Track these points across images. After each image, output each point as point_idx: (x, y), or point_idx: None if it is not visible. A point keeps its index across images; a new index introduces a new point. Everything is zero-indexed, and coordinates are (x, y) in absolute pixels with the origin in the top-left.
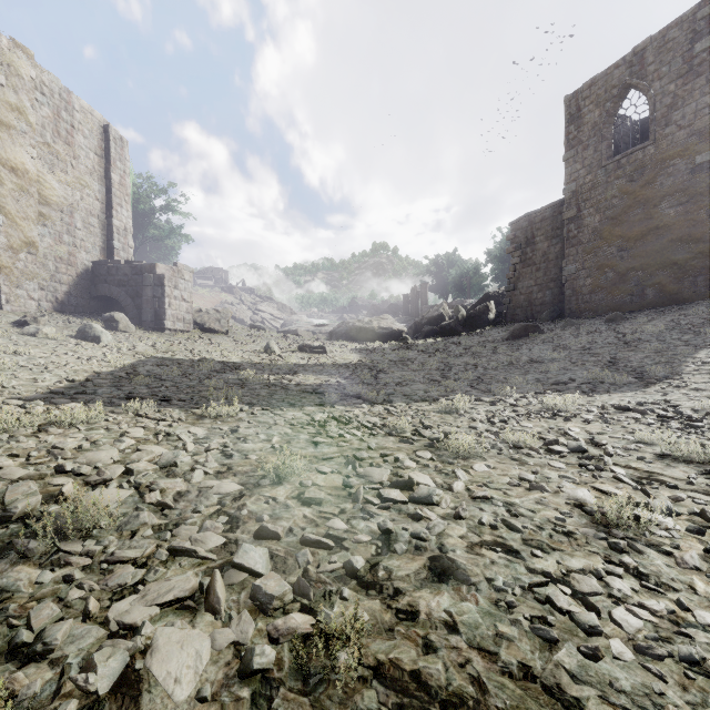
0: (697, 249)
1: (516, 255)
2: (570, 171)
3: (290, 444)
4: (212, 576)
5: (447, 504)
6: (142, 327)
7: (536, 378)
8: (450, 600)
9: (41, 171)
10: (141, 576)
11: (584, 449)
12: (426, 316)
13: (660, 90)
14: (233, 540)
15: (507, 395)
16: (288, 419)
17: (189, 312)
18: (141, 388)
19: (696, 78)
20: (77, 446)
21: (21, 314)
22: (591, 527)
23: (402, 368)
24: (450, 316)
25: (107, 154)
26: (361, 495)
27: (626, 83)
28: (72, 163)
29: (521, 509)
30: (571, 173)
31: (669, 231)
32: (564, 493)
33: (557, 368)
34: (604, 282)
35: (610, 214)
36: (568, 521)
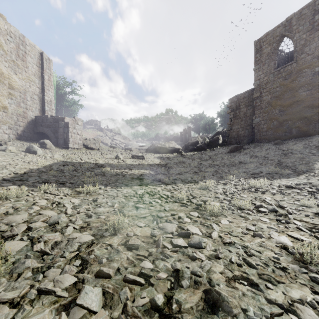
0: (316, 110)
1: (231, 114)
2: (257, 75)
3: (123, 208)
4: (59, 317)
5: (210, 247)
6: (58, 147)
7: (243, 171)
8: None
9: (10, 73)
10: (12, 315)
11: (276, 210)
12: (190, 142)
13: (299, 37)
14: (81, 279)
15: (231, 179)
16: (124, 193)
17: (80, 140)
18: (51, 177)
19: (315, 31)
20: (6, 211)
21: None
22: (295, 263)
23: (180, 166)
24: (201, 142)
25: (42, 66)
26: (161, 242)
27: (283, 34)
28: (25, 70)
29: (252, 250)
30: (257, 76)
31: (303, 102)
32: (273, 239)
33: (253, 166)
34: (272, 126)
35: (275, 95)
36: (281, 259)
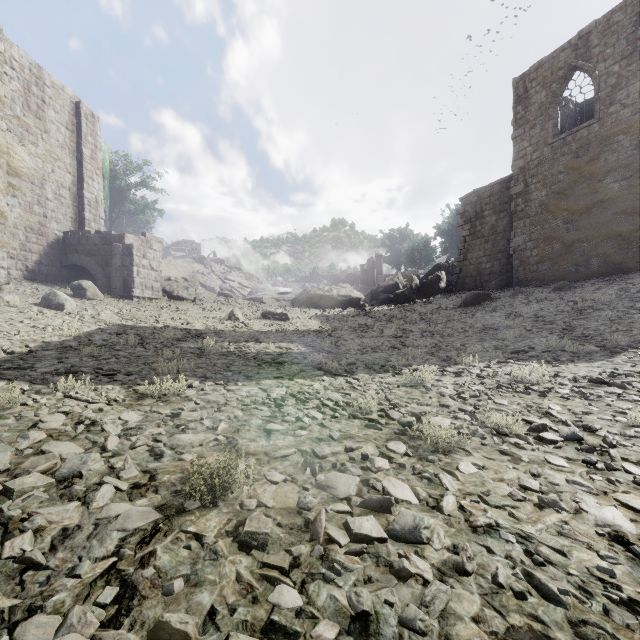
0: None
1: (466, 228)
2: (518, 149)
3: (238, 433)
4: None
5: (441, 541)
6: (111, 295)
7: (494, 346)
8: None
9: (11, 143)
10: None
11: (579, 437)
12: (382, 285)
13: (605, 71)
14: None
15: (470, 364)
16: (242, 397)
17: (157, 280)
18: (87, 360)
19: (639, 58)
20: None
21: None
22: None
23: (361, 335)
24: (404, 285)
25: (78, 129)
26: (321, 528)
27: (571, 65)
28: (43, 137)
29: (543, 548)
30: (519, 151)
31: (613, 204)
32: (588, 514)
33: (513, 336)
34: (550, 253)
35: (556, 189)
36: (618, 574)
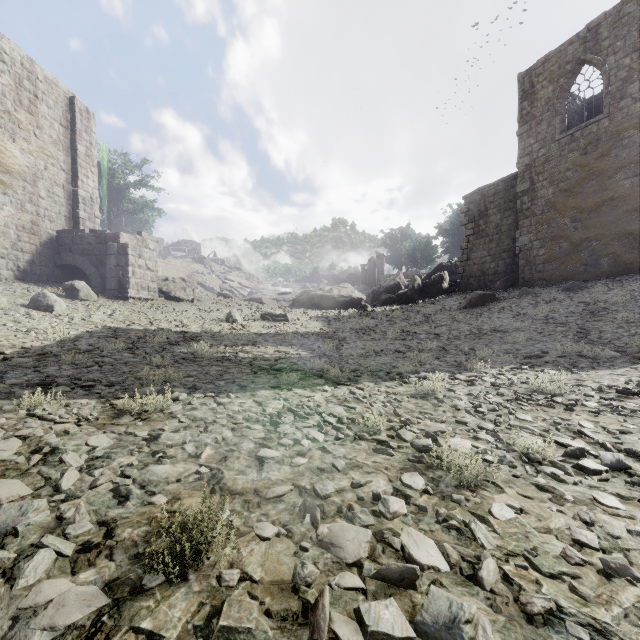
0: None
1: (469, 227)
2: (524, 145)
3: (224, 462)
4: None
5: None
6: (105, 296)
7: (504, 350)
8: None
9: (1, 139)
10: None
11: (627, 467)
12: (383, 285)
13: (615, 64)
14: None
15: (482, 371)
16: (233, 413)
17: (154, 280)
18: (66, 369)
19: None
20: None
21: None
22: None
23: (363, 337)
24: (406, 285)
25: (72, 125)
26: (325, 622)
27: (580, 59)
28: (35, 133)
29: None
30: (525, 147)
31: (624, 202)
32: None
33: (523, 339)
34: (557, 252)
35: (564, 186)
36: None
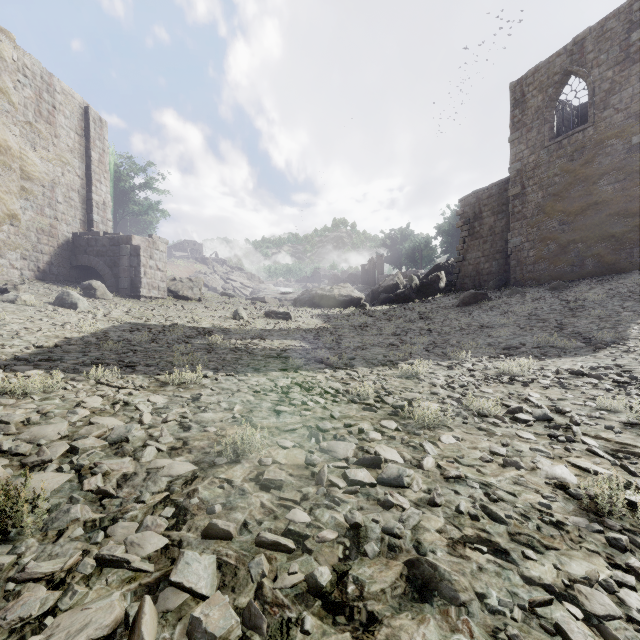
0: (633, 222)
1: (465, 229)
2: (515, 151)
3: (251, 413)
4: (140, 604)
5: (419, 486)
6: (119, 295)
7: (488, 343)
8: (438, 631)
9: (23, 148)
10: (54, 601)
11: (549, 418)
12: (382, 285)
13: (599, 76)
14: (177, 541)
15: (463, 359)
16: (252, 386)
17: (163, 280)
18: (109, 354)
19: (632, 65)
20: (25, 419)
21: (3, 282)
22: (581, 515)
23: (361, 333)
24: (405, 285)
25: (86, 134)
26: (325, 476)
27: (567, 70)
28: (53, 141)
29: (500, 492)
30: (516, 153)
31: (607, 206)
32: (541, 470)
33: (507, 333)
34: (546, 253)
35: (552, 191)
36: (554, 508)
